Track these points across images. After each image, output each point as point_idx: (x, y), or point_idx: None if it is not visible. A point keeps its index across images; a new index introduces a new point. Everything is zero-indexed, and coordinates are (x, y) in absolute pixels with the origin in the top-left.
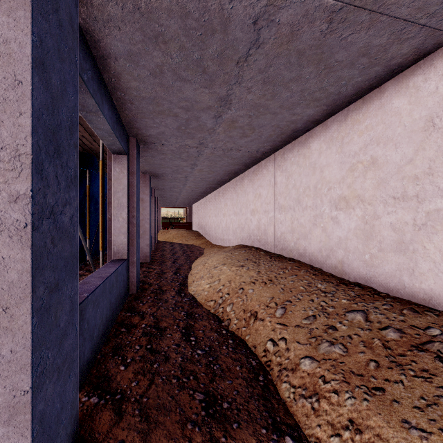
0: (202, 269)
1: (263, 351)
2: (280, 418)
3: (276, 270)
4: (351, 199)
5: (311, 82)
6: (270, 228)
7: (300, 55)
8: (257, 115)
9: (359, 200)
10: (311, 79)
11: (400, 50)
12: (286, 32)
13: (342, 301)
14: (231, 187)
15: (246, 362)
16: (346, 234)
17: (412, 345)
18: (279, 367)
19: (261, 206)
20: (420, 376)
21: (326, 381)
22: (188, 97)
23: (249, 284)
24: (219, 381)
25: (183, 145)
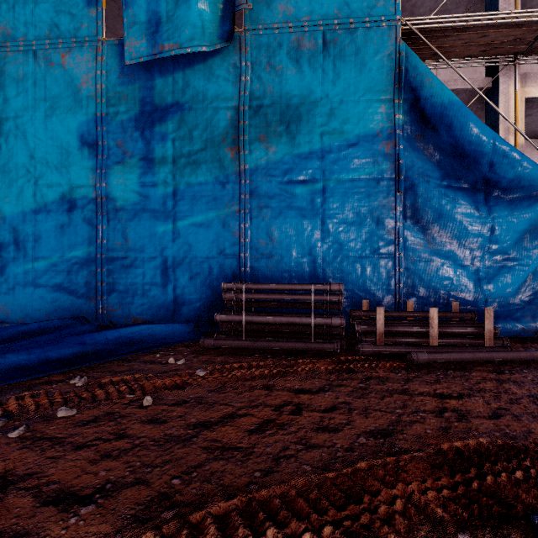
0: None
1: None
2: None
3: None
4: None
5: None
6: None
7: None
8: None
9: None
10: None
11: None
12: None
13: None
14: None
15: None
16: None
17: None
18: None
19: None
20: None
21: None
22: None
23: None
24: None
25: None
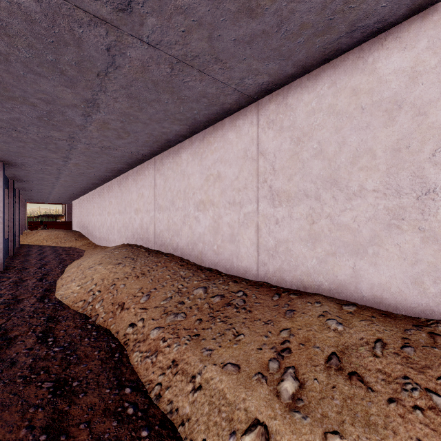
0: (75, 271)
1: (124, 334)
2: (126, 378)
3: (150, 265)
4: (207, 203)
5: (170, 106)
6: (152, 226)
7: (155, 84)
8: (129, 121)
9: (211, 204)
10: (170, 103)
11: (226, 100)
12: (138, 64)
13: (194, 282)
14: (116, 185)
15: (106, 346)
16: (204, 231)
17: (225, 303)
18: (134, 342)
19: (143, 206)
20: (222, 321)
21: (165, 340)
22: (47, 91)
23: (122, 280)
24: (74, 368)
25: (48, 135)
